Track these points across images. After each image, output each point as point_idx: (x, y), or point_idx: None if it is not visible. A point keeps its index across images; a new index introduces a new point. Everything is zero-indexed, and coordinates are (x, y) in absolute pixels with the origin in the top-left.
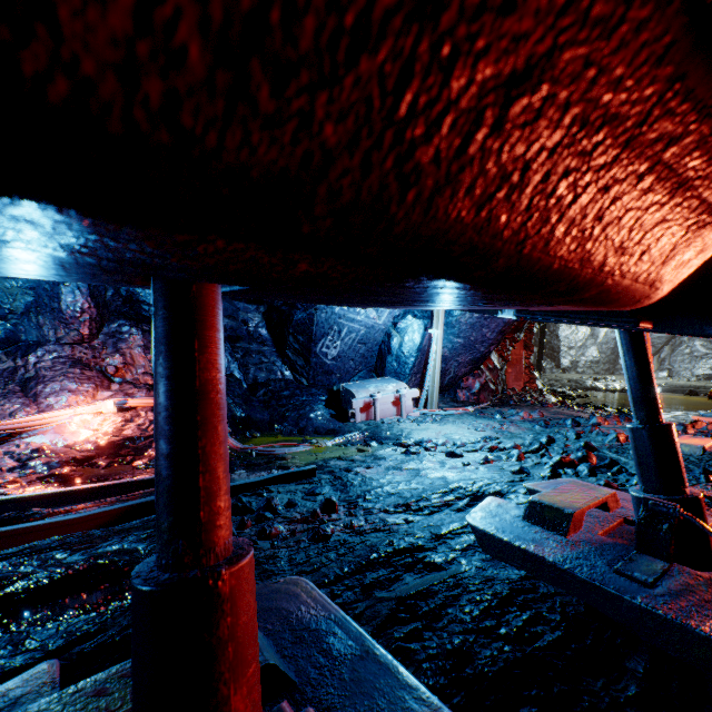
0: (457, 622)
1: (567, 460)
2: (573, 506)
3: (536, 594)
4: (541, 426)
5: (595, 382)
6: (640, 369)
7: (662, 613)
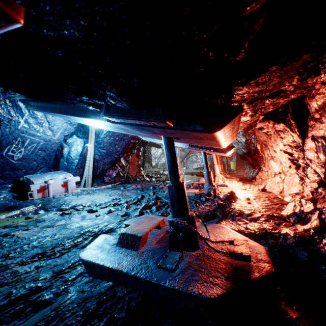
0: None
1: (148, 205)
2: (143, 231)
3: (114, 299)
4: (140, 191)
5: (164, 171)
6: (172, 156)
7: (177, 288)
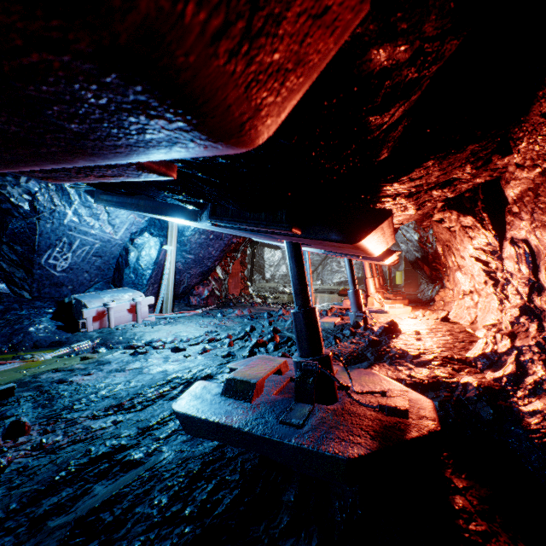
0: (143, 521)
1: (262, 341)
2: (257, 377)
3: (223, 461)
4: (248, 319)
5: (285, 288)
6: (298, 270)
7: (307, 447)
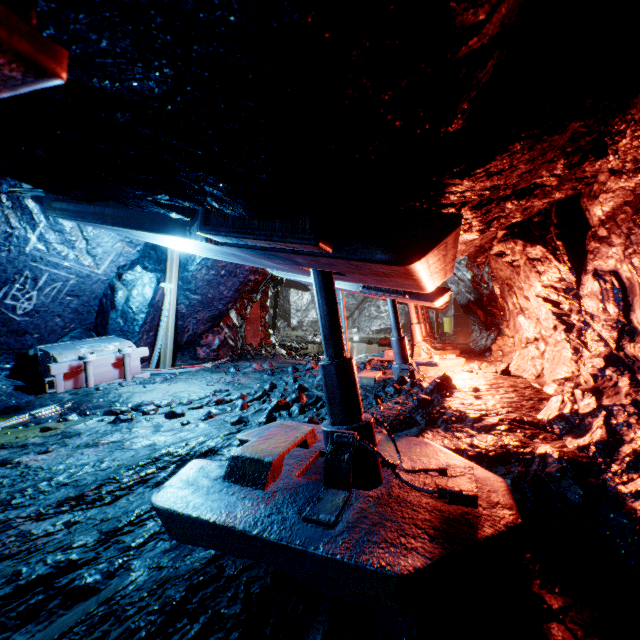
0: None
1: (284, 402)
2: (274, 453)
3: (220, 582)
4: (269, 375)
5: (314, 337)
6: (329, 308)
7: (340, 558)
